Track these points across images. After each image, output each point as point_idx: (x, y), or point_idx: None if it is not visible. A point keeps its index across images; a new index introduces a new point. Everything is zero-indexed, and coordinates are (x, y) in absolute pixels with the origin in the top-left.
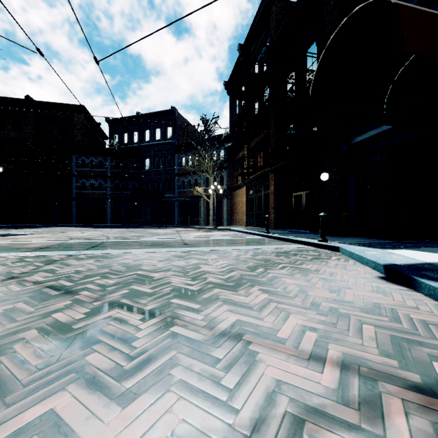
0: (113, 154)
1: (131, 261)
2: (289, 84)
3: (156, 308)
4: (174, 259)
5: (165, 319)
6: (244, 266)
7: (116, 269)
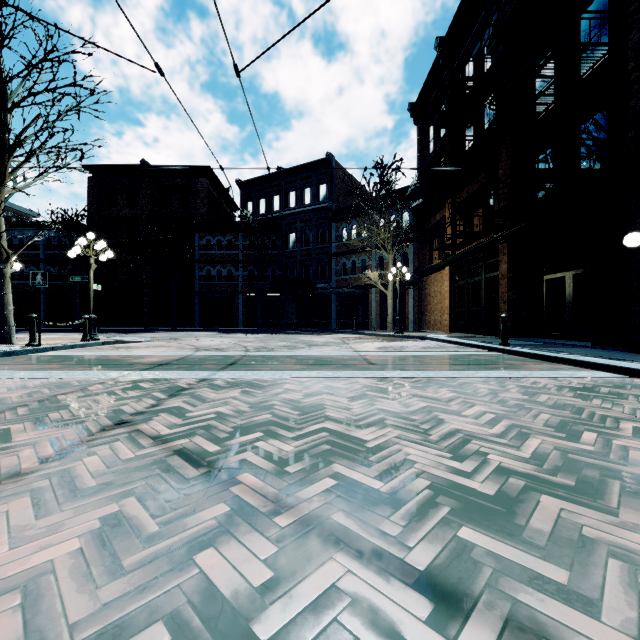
0: (246, 229)
1: (300, 395)
2: (539, 83)
3: (441, 566)
4: (374, 394)
5: (507, 632)
6: (537, 422)
7: (282, 413)
